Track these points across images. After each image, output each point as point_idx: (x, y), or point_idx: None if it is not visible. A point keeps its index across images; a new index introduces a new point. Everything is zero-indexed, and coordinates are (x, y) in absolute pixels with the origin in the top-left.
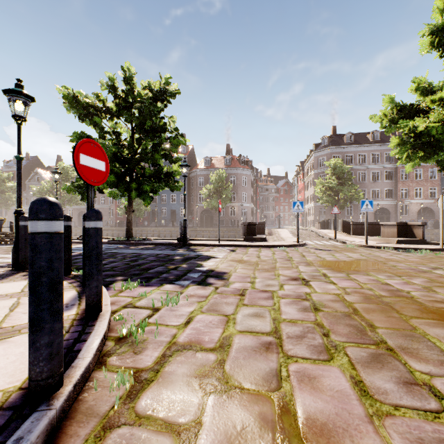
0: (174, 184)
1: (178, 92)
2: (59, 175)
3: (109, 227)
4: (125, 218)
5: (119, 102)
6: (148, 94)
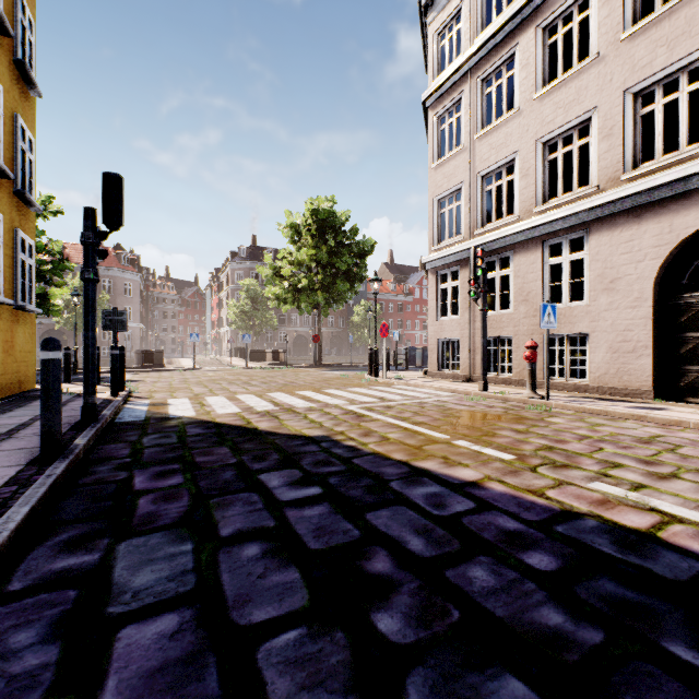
0: (53, 309)
1: (62, 212)
2: None
3: None
4: None
5: None
6: None
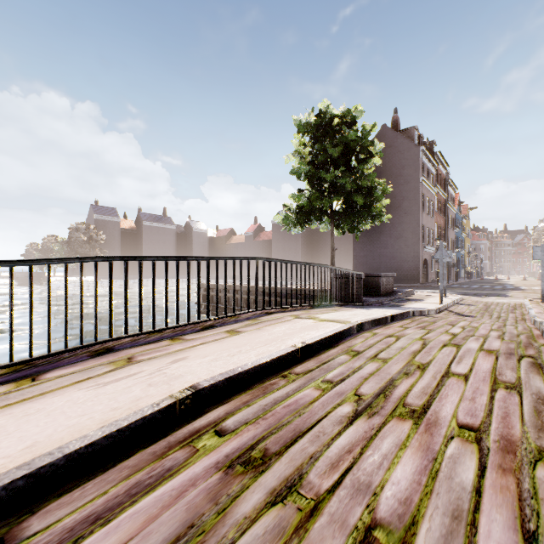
0: None
1: None
2: None
3: None
4: None
5: None
6: None
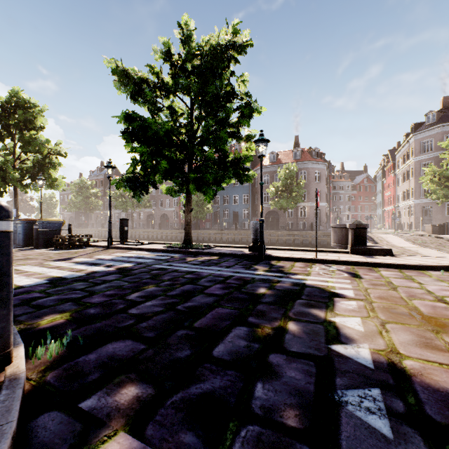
0: (243, 173)
1: (250, 44)
2: (112, 169)
3: (173, 230)
4: None
5: (175, 72)
6: (210, 40)
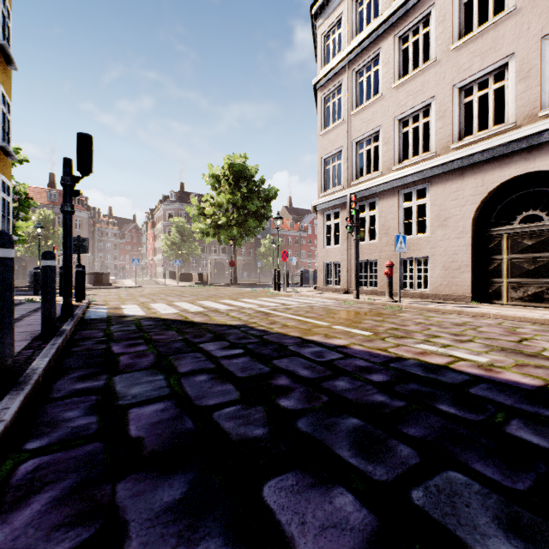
0: (19, 238)
1: (27, 161)
2: None
3: None
4: None
5: None
6: None
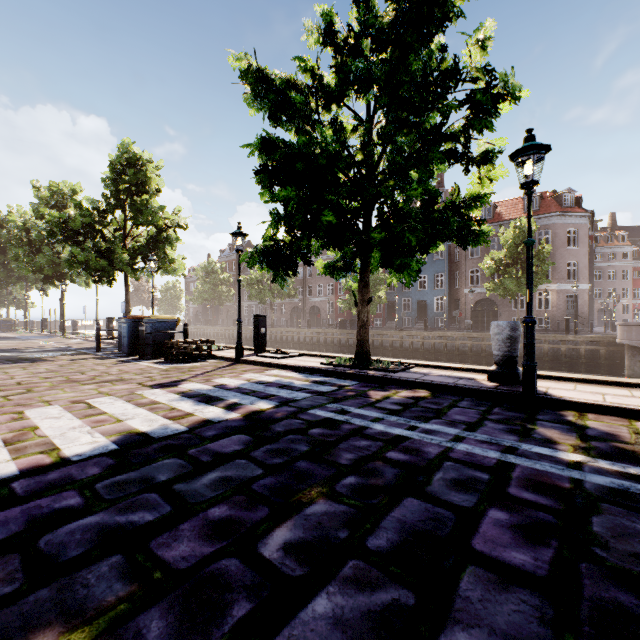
0: (471, 229)
1: None
2: (242, 238)
3: (327, 329)
4: (349, 316)
5: (342, 60)
6: None
